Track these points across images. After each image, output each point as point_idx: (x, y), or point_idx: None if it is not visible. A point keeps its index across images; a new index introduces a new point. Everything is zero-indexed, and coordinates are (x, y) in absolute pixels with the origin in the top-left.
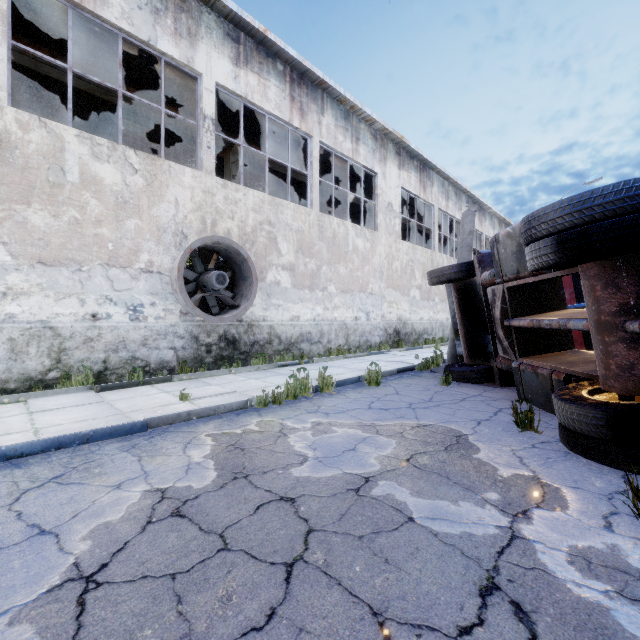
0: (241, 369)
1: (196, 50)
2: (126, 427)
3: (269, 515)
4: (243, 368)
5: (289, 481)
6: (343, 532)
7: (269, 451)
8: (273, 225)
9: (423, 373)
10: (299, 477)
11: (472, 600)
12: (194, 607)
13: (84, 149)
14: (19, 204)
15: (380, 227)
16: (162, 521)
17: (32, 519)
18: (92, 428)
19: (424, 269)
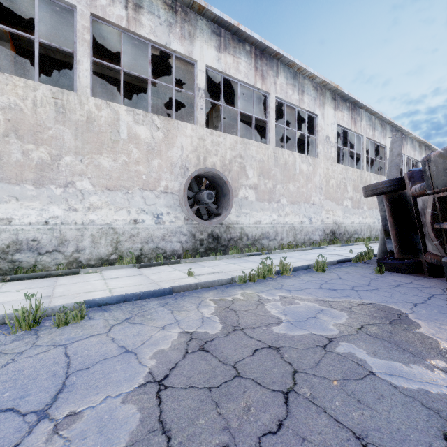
0: (222, 257)
1: (194, 45)
2: (160, 291)
3: (263, 357)
4: (224, 256)
5: (272, 335)
6: (320, 375)
7: (253, 313)
8: (243, 158)
9: (358, 264)
10: (279, 333)
11: (438, 442)
12: (227, 411)
13: (130, 118)
14: (96, 154)
15: (320, 155)
16: (194, 353)
17: (120, 342)
18: (140, 290)
19: (354, 184)
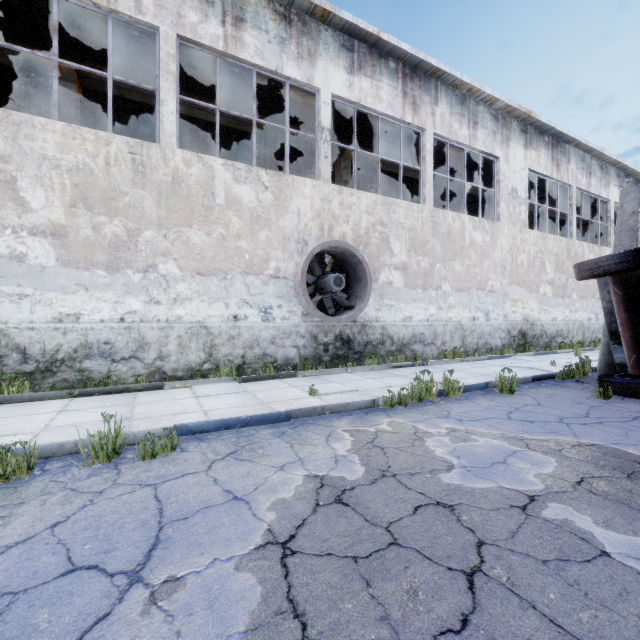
0: (356, 368)
1: (315, 68)
2: (274, 416)
3: (430, 518)
4: (358, 367)
5: (440, 487)
6: (520, 552)
7: (409, 453)
8: (385, 225)
9: (566, 383)
10: (450, 484)
11: None
12: (383, 593)
13: (228, 175)
14: (184, 227)
15: (502, 217)
16: (329, 506)
17: (225, 485)
18: (245, 414)
19: (557, 261)
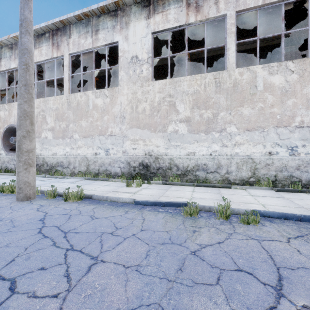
0: None
1: None
2: None
3: None
4: None
5: None
6: None
7: None
8: None
9: None
10: None
11: None
12: None
13: (265, 72)
14: (239, 107)
15: None
16: None
17: (309, 258)
18: (293, 212)
19: None
